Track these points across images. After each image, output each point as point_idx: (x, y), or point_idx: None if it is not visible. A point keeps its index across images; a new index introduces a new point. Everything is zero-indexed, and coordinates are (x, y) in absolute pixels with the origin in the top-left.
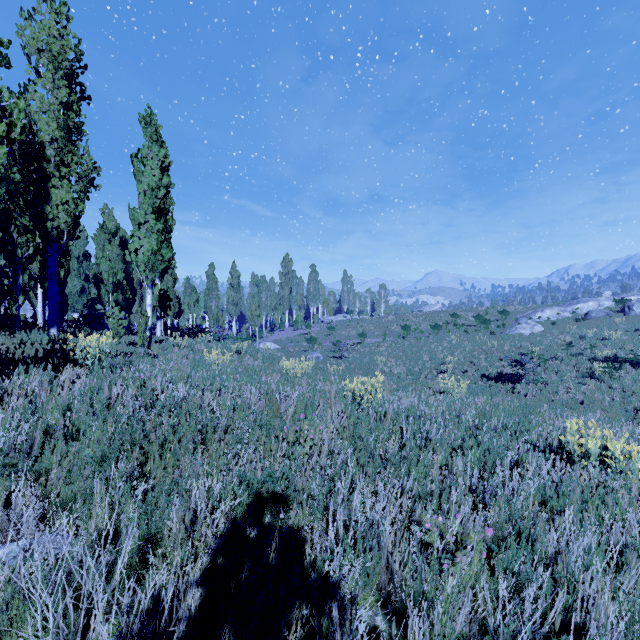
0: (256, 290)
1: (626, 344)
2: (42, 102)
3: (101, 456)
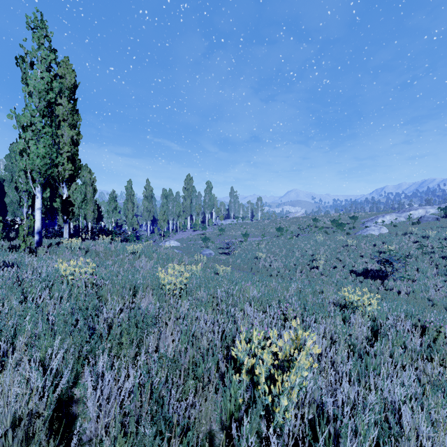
0: (165, 201)
1: None
2: None
3: None
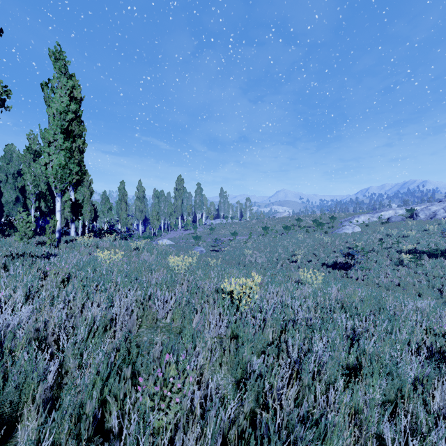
0: (157, 201)
1: (420, 240)
2: None
3: None
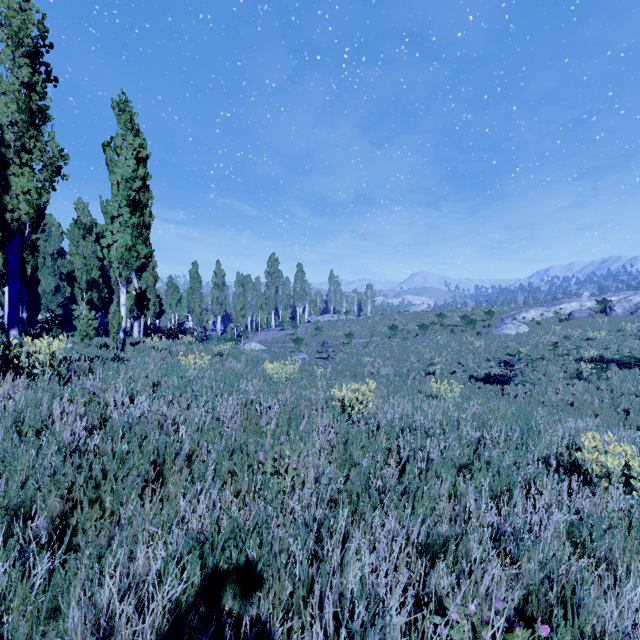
0: (241, 290)
1: (610, 344)
2: (0, 81)
3: (4, 510)
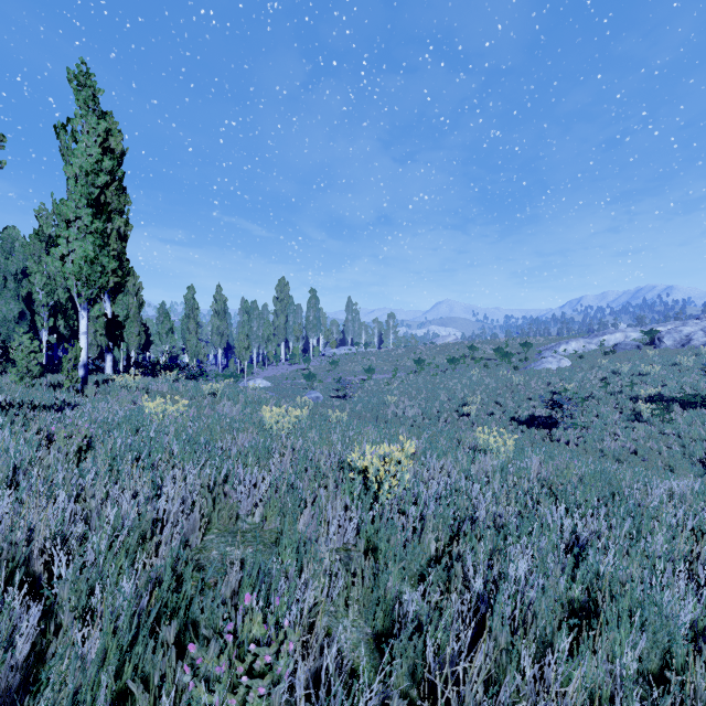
0: (246, 318)
1: (667, 380)
2: None
3: None
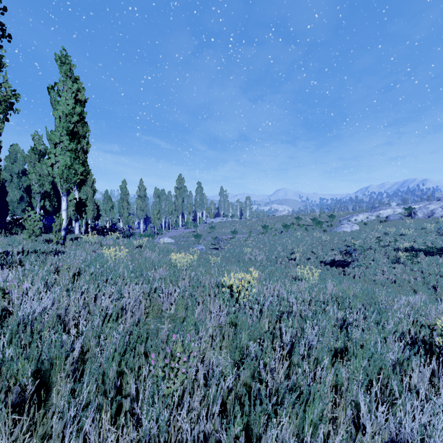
0: (158, 200)
1: (417, 238)
2: None
3: None
